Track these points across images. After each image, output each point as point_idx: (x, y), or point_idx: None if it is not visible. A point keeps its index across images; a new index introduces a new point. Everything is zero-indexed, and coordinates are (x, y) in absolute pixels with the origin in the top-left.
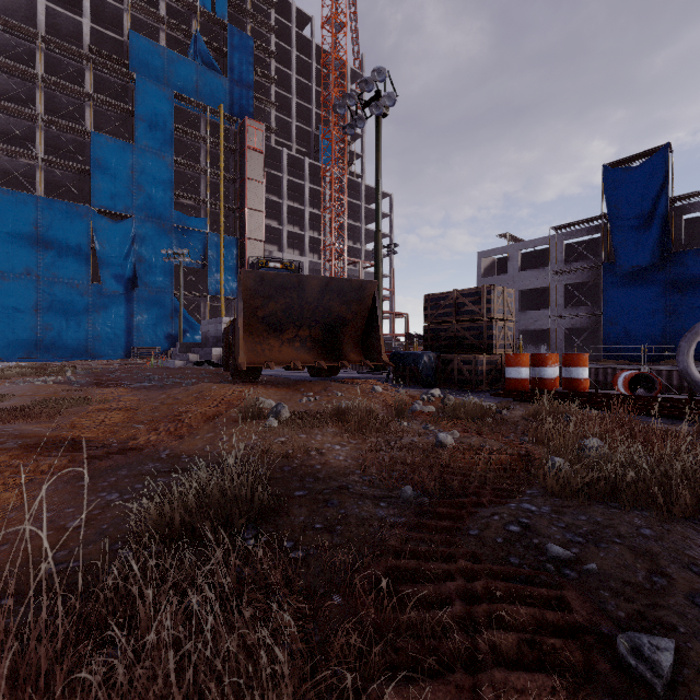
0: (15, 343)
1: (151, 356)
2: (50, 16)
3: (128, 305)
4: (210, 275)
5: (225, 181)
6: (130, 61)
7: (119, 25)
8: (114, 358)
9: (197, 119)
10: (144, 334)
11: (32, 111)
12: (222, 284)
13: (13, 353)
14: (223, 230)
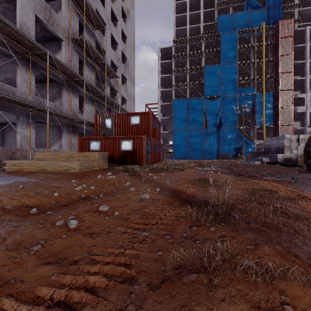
0: (181, 153)
1: (227, 158)
2: (190, 31)
3: (217, 136)
4: (256, 116)
5: (265, 63)
6: (217, 29)
7: (212, 18)
8: (212, 159)
9: (248, 39)
10: (224, 148)
11: (186, 68)
12: (263, 120)
13: (181, 156)
14: (264, 90)
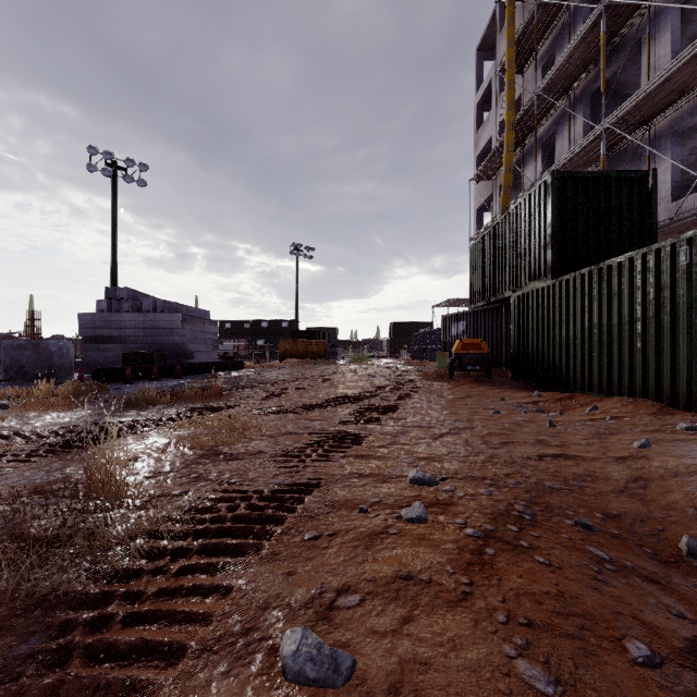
0: None
1: None
2: None
3: None
4: None
5: None
6: None
7: None
8: None
9: None
10: None
11: None
12: None
13: None
14: None
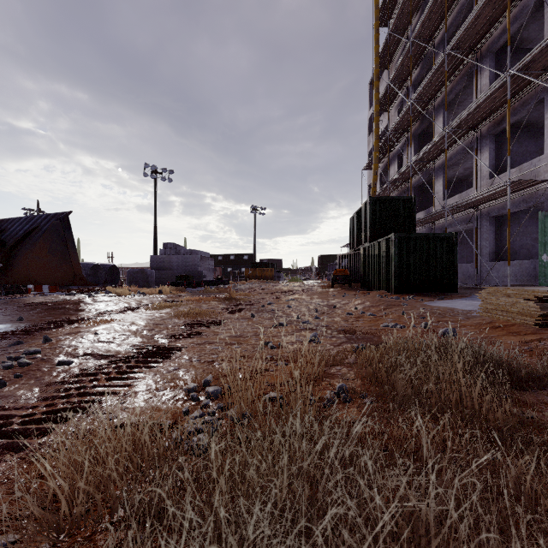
0: None
1: None
2: None
3: None
4: None
5: None
6: None
7: None
8: None
9: None
10: None
11: None
12: None
13: None
14: None
